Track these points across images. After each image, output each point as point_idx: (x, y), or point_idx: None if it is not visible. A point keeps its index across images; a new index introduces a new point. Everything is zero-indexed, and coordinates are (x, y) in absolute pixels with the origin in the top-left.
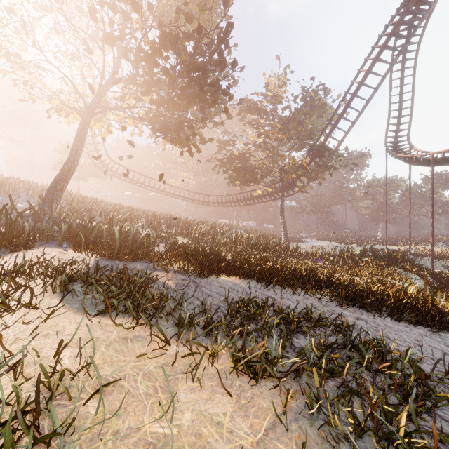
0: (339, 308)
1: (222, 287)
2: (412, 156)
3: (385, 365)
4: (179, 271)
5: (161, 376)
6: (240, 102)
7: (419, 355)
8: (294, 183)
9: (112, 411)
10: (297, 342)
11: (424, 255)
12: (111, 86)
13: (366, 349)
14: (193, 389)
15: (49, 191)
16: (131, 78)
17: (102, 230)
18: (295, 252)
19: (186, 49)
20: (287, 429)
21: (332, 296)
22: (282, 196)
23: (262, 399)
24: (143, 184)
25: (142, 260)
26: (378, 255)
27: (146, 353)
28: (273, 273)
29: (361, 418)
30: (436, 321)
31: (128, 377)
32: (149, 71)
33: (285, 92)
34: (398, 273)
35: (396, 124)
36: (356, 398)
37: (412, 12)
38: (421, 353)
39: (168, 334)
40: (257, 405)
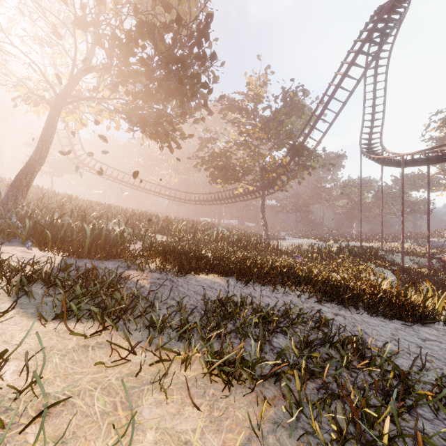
0: (318, 304)
1: (200, 285)
2: (384, 157)
3: (364, 362)
4: (155, 270)
5: (123, 389)
6: (221, 99)
7: (396, 349)
8: (274, 182)
9: (57, 438)
10: (276, 342)
11: (395, 251)
12: (84, 75)
13: (345, 346)
14: (159, 402)
15: (13, 185)
16: (105, 66)
17: (72, 227)
18: (275, 250)
19: (164, 39)
20: (263, 444)
21: (311, 292)
22: (263, 195)
23: (237, 409)
24: (122, 181)
25: (116, 259)
26: (353, 252)
27: (108, 363)
28: (253, 270)
29: (342, 423)
30: (409, 315)
31: (82, 393)
32: (124, 60)
33: (266, 92)
34: (372, 269)
35: (369, 127)
36: (337, 403)
37: (384, 20)
38: (397, 348)
39: (137, 339)
40: (231, 417)
